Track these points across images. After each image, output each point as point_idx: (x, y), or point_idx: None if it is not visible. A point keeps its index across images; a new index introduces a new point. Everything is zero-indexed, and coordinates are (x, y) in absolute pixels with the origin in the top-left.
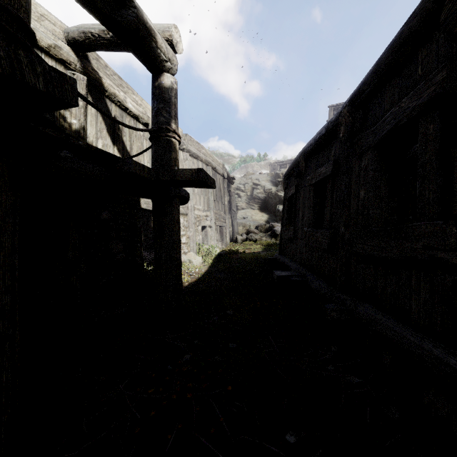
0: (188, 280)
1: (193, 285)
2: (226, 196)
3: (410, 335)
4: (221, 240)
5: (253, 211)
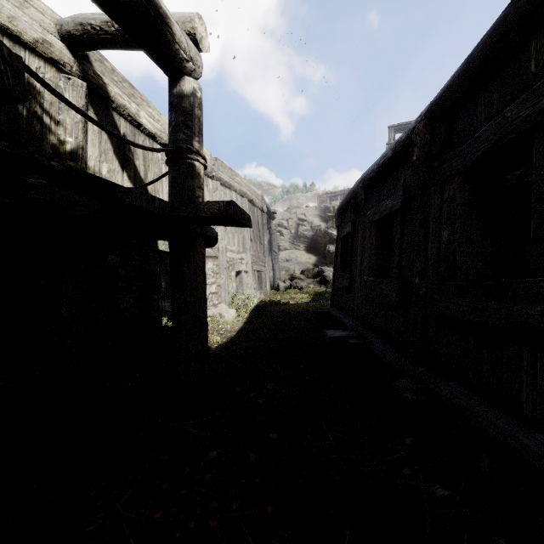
0: (218, 340)
1: (224, 348)
2: (265, 234)
3: (524, 436)
4: (260, 288)
5: (299, 251)
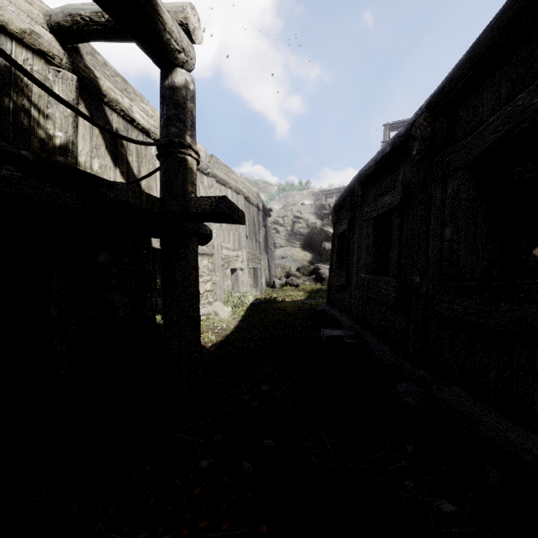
0: (213, 339)
1: (219, 347)
2: (261, 231)
3: None
4: (255, 285)
5: (294, 249)
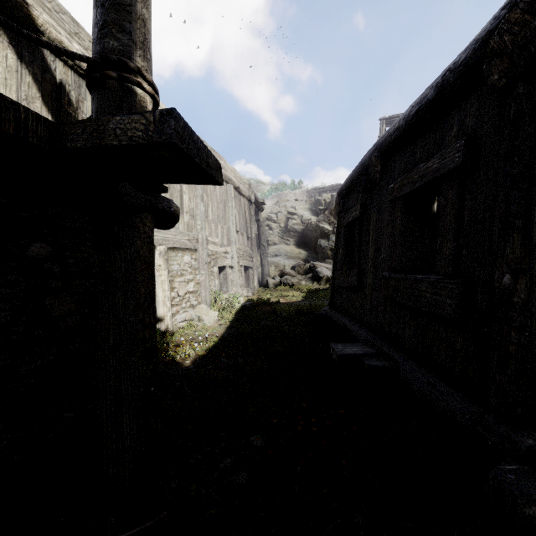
0: (191, 354)
1: (198, 366)
2: (253, 226)
3: None
4: (247, 285)
5: (288, 246)
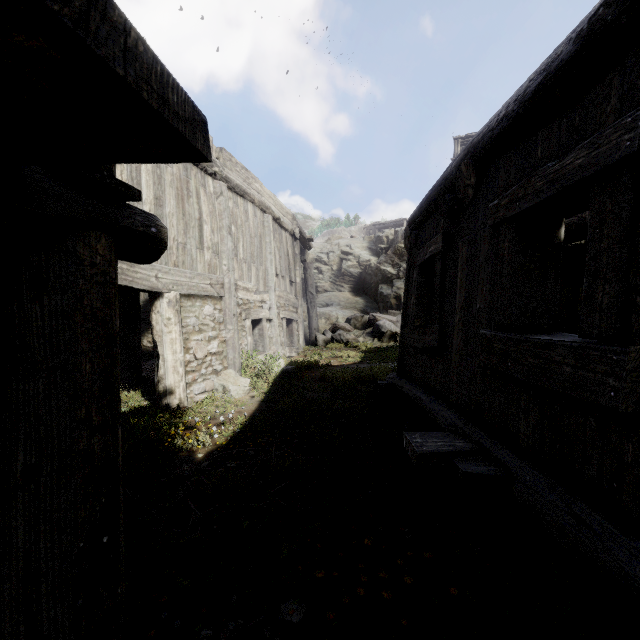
0: (207, 443)
1: (214, 462)
2: (297, 267)
3: None
4: (290, 342)
5: (342, 294)
